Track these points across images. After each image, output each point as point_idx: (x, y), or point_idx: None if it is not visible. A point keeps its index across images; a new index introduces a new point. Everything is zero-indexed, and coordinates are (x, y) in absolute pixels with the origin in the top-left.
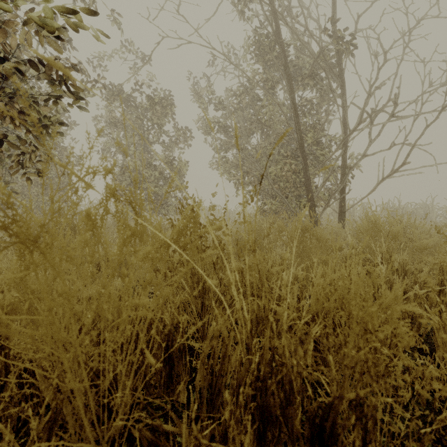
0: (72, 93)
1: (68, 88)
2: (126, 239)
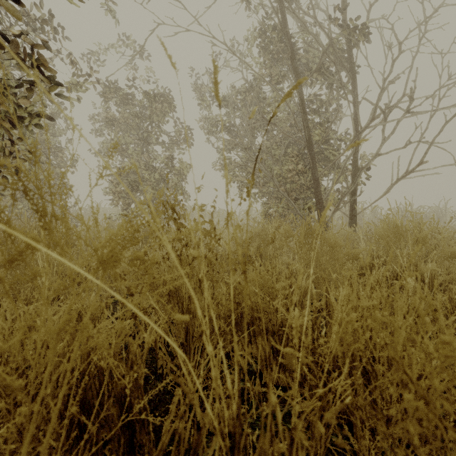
0: (45, 77)
1: (40, 70)
2: (15, 255)
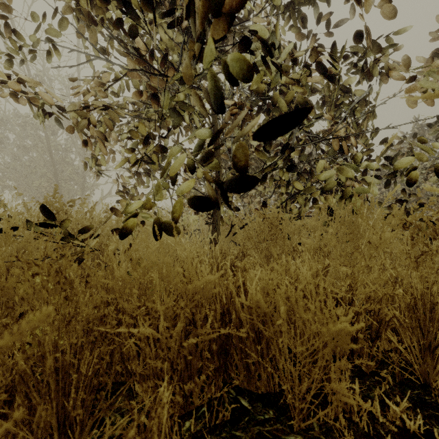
0: None
1: None
2: None
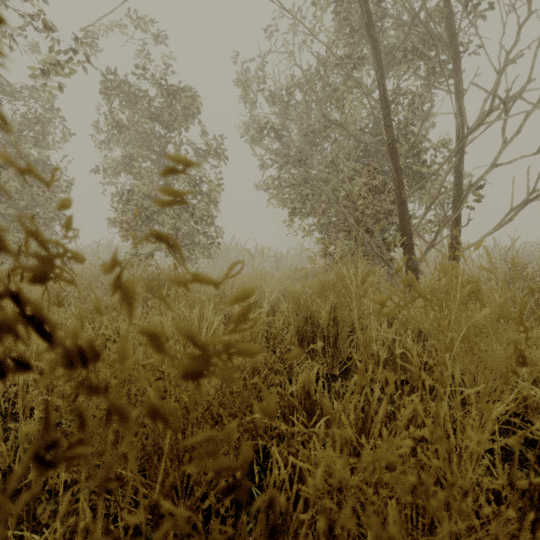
0: None
1: None
2: None
